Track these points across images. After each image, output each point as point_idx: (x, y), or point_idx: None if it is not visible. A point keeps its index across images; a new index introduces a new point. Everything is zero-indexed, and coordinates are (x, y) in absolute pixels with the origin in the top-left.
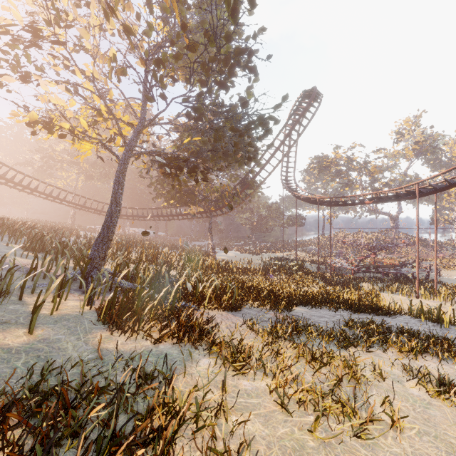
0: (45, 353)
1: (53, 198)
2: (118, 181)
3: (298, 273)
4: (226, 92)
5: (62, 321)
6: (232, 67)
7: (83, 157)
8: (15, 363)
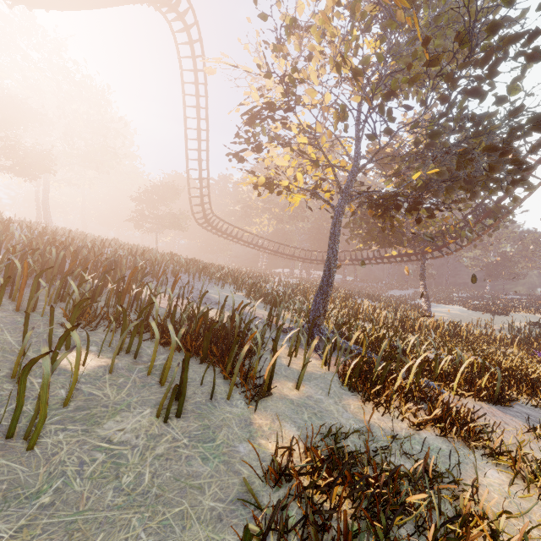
0: (318, 412)
1: (253, 245)
2: (334, 232)
3: None
4: (481, 100)
5: (313, 380)
6: (495, 64)
7: (292, 208)
8: (302, 416)
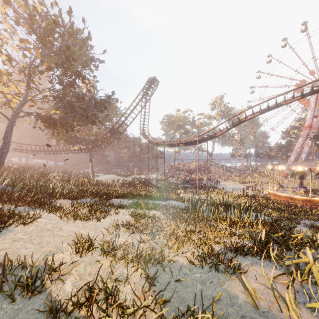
0: None
1: None
2: (8, 132)
3: (141, 186)
4: (74, 89)
5: None
6: (74, 79)
7: None
8: None
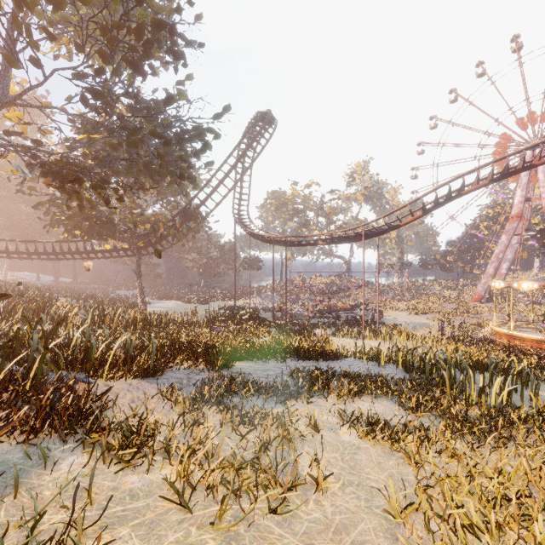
0: None
1: None
2: None
3: (250, 323)
4: (143, 79)
5: None
6: (149, 45)
7: None
8: None
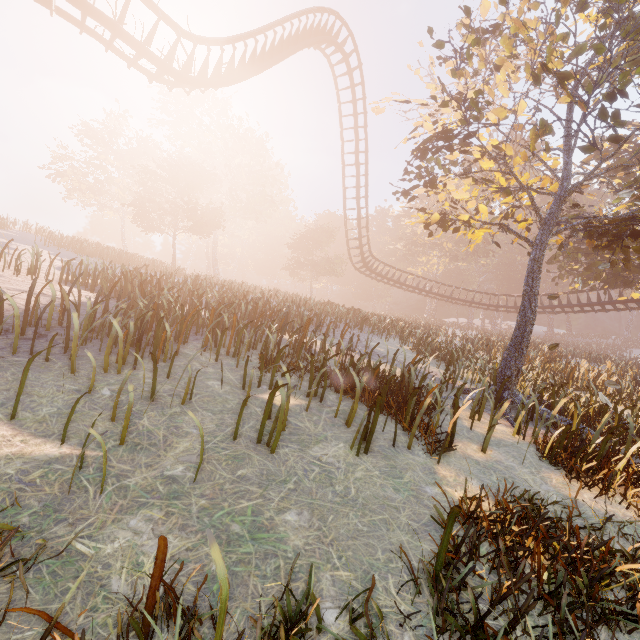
0: (509, 477)
1: (420, 290)
2: (532, 275)
3: None
4: None
5: (502, 446)
6: None
7: (472, 245)
8: (490, 478)
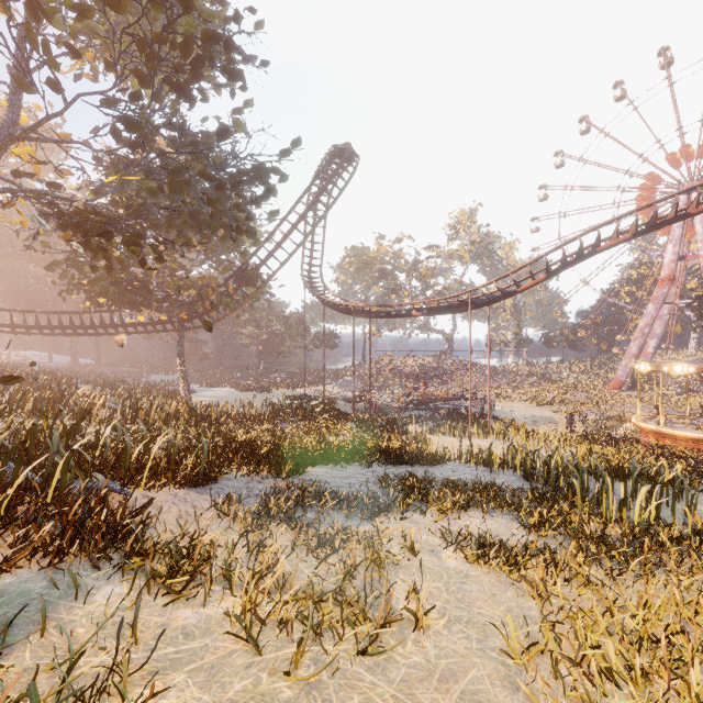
0: None
1: None
2: None
3: (325, 417)
4: (191, 106)
5: None
6: (199, 63)
7: None
8: None
